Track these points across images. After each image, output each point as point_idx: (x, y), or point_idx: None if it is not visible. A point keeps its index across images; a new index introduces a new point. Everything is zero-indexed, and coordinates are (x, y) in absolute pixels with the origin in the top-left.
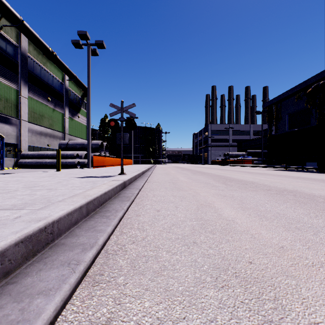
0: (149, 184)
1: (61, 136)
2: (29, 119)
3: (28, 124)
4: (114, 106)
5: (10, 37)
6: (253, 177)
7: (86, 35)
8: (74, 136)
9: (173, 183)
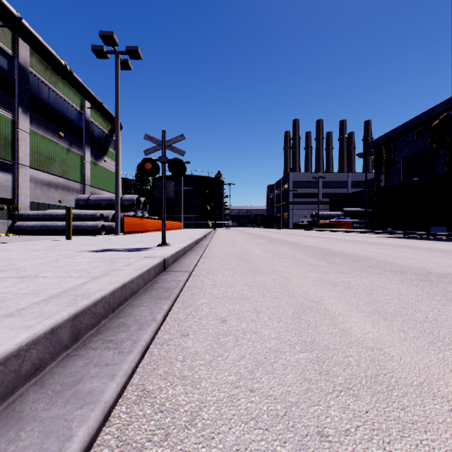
0: (206, 261)
1: (79, 188)
2: (31, 163)
3: (30, 171)
4: (150, 139)
5: (2, 43)
6: (364, 249)
7: (113, 37)
8: (98, 188)
9: (244, 259)
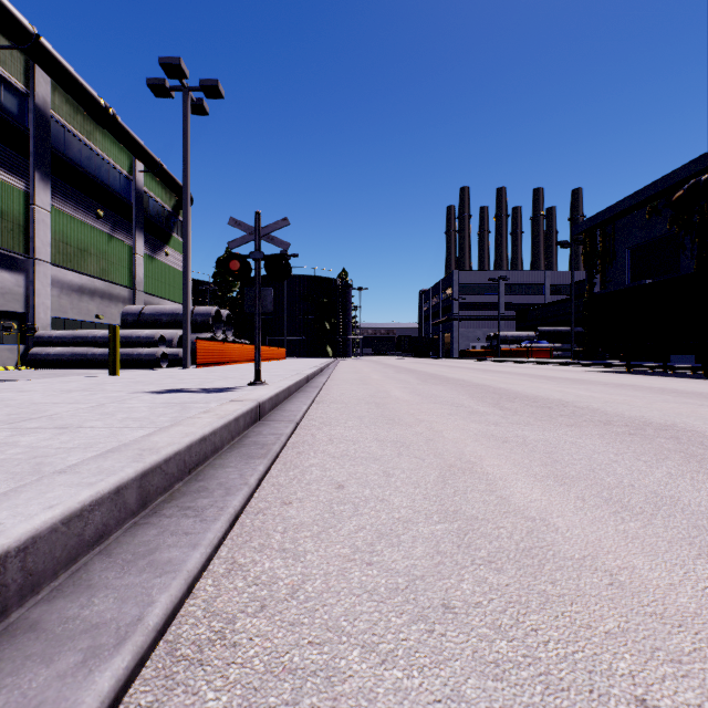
0: (321, 407)
1: (127, 296)
2: (53, 258)
3: (52, 269)
4: (238, 226)
5: (10, 74)
6: (560, 389)
7: (180, 66)
8: (156, 296)
9: (378, 404)
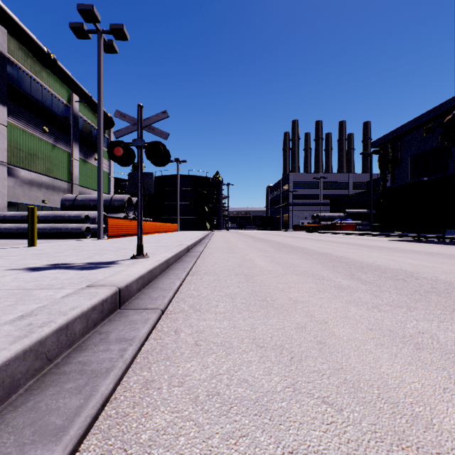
0: (194, 279)
1: (66, 187)
2: (9, 160)
3: (8, 168)
4: (123, 117)
5: None
6: (390, 258)
7: (93, 12)
8: (88, 188)
9: (247, 276)
